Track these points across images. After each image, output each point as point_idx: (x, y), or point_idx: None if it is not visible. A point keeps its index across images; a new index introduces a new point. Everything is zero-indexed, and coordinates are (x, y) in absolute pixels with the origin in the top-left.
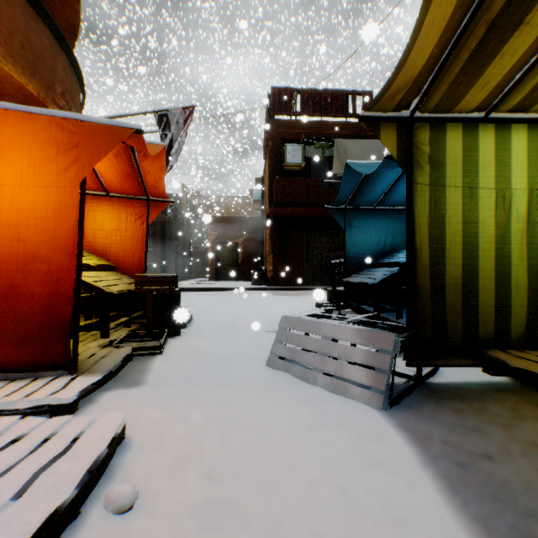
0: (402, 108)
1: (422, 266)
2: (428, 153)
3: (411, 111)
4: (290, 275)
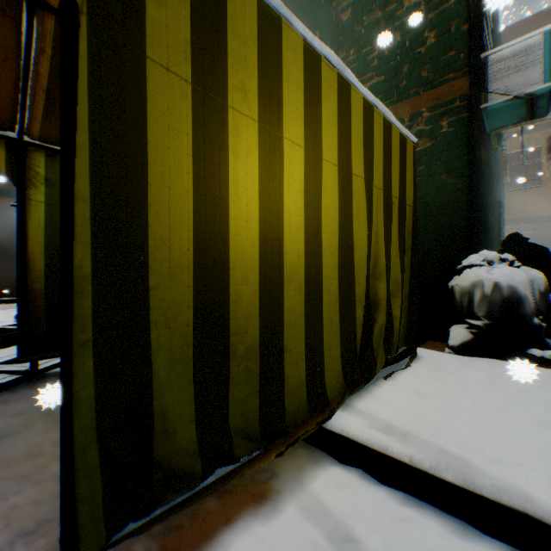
0: (5, 129)
1: (37, 272)
2: (45, 175)
3: (19, 134)
4: (5, 283)
